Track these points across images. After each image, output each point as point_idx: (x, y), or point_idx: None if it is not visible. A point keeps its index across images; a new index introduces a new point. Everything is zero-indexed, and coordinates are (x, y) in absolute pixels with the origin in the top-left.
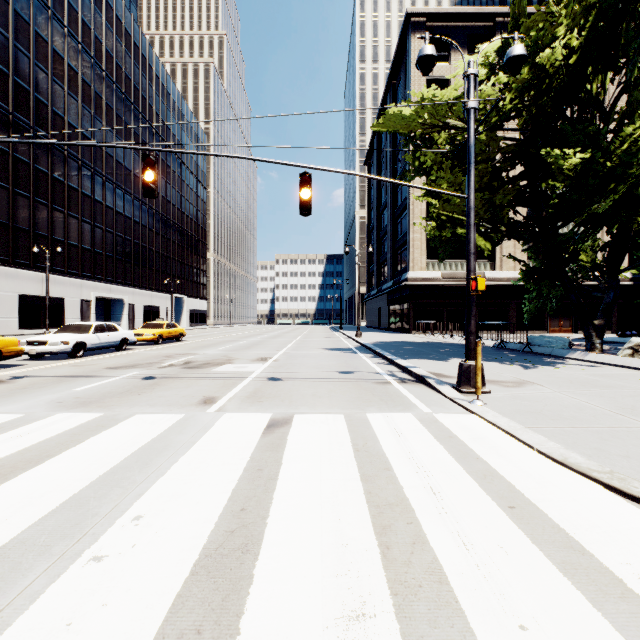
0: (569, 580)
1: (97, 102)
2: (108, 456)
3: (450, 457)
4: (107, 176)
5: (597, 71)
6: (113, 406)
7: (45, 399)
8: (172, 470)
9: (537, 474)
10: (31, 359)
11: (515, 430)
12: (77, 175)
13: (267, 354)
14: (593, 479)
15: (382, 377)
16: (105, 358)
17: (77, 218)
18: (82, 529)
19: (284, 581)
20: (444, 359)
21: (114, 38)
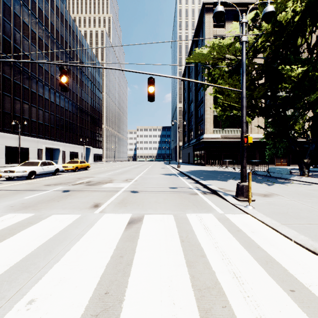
0: None
1: (46, 48)
2: (27, 246)
3: (241, 246)
4: (51, 86)
5: (308, 25)
6: (41, 209)
7: (4, 204)
8: (65, 257)
9: (300, 261)
10: (6, 180)
11: (277, 226)
12: (35, 85)
13: (131, 177)
14: None
15: (193, 190)
16: (46, 179)
17: (35, 107)
18: None
19: None
20: (225, 180)
21: (55, 16)
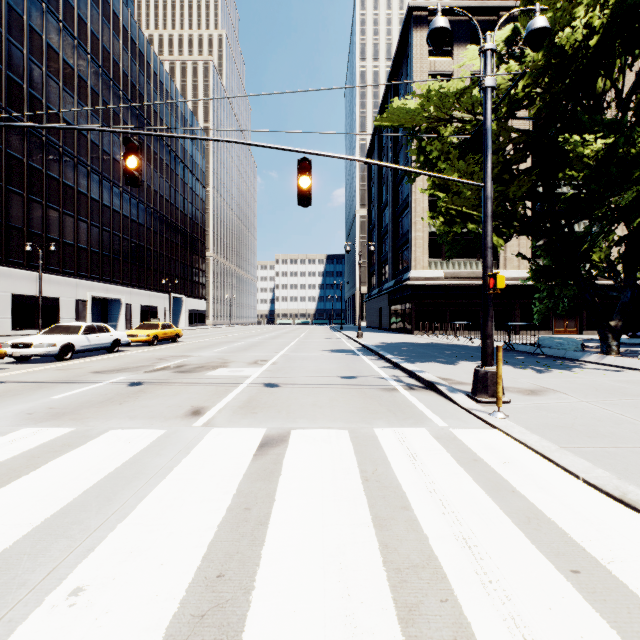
0: None
1: (93, 99)
2: (64, 488)
3: (480, 490)
4: (104, 174)
5: (618, 54)
6: (88, 419)
7: (14, 410)
8: (138, 510)
9: (594, 516)
10: (16, 362)
11: (551, 452)
12: (73, 173)
13: (265, 356)
14: None
15: (388, 383)
16: (94, 361)
17: (73, 216)
18: None
19: None
20: (452, 362)
21: (111, 34)
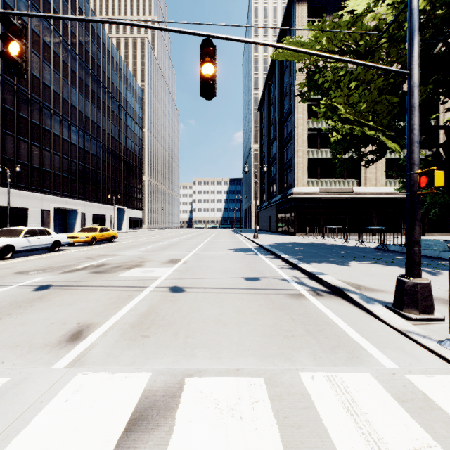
0: None
1: (55, 59)
2: None
3: None
4: (64, 116)
5: None
6: None
7: None
8: None
9: None
10: None
11: None
12: (39, 114)
13: (178, 255)
14: None
15: (291, 286)
16: (30, 260)
17: (39, 147)
18: None
19: None
20: (343, 262)
21: (69, 12)
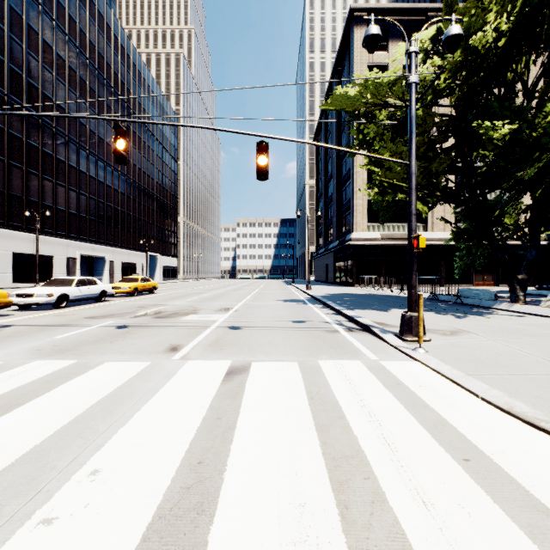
0: (539, 548)
1: (82, 86)
2: (74, 404)
3: (400, 405)
4: (90, 150)
5: (522, 53)
6: (86, 353)
7: (25, 347)
8: (134, 419)
9: (486, 423)
10: (20, 309)
11: (458, 378)
12: (64, 149)
13: (229, 305)
14: (541, 429)
15: (331, 326)
16: (85, 308)
17: (64, 186)
18: (37, 485)
19: (240, 549)
20: (385, 309)
21: (96, 31)
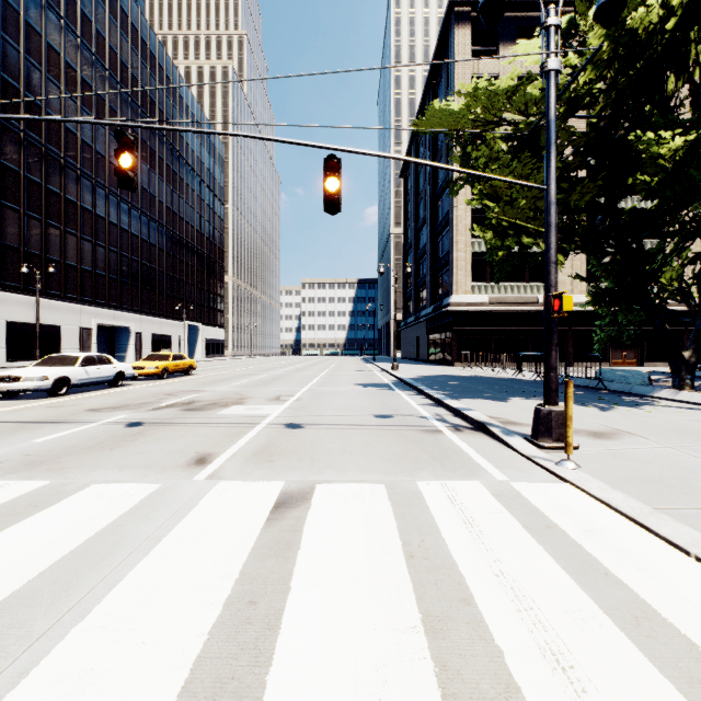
0: None
1: (99, 104)
2: (12, 570)
3: (563, 573)
4: (111, 188)
5: (696, 41)
6: (68, 469)
7: None
8: (103, 605)
9: None
10: (3, 398)
11: (644, 516)
12: (76, 186)
13: (288, 391)
14: None
15: (430, 423)
16: (92, 396)
17: (76, 235)
18: None
19: None
20: (502, 398)
21: (119, 33)
